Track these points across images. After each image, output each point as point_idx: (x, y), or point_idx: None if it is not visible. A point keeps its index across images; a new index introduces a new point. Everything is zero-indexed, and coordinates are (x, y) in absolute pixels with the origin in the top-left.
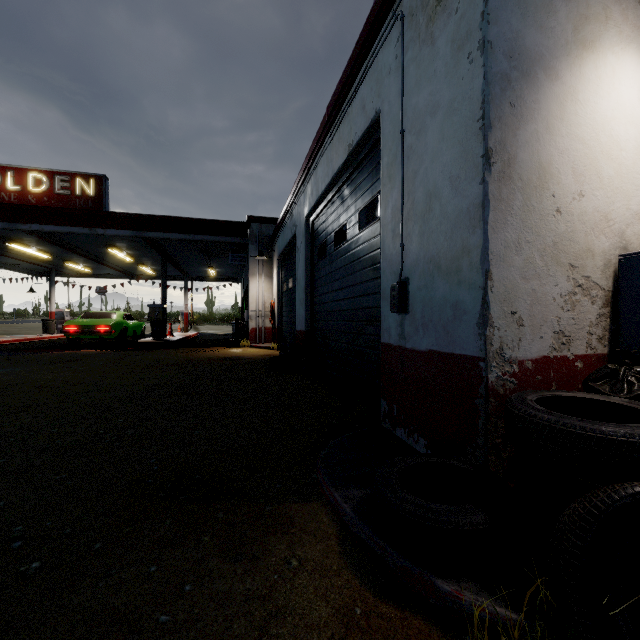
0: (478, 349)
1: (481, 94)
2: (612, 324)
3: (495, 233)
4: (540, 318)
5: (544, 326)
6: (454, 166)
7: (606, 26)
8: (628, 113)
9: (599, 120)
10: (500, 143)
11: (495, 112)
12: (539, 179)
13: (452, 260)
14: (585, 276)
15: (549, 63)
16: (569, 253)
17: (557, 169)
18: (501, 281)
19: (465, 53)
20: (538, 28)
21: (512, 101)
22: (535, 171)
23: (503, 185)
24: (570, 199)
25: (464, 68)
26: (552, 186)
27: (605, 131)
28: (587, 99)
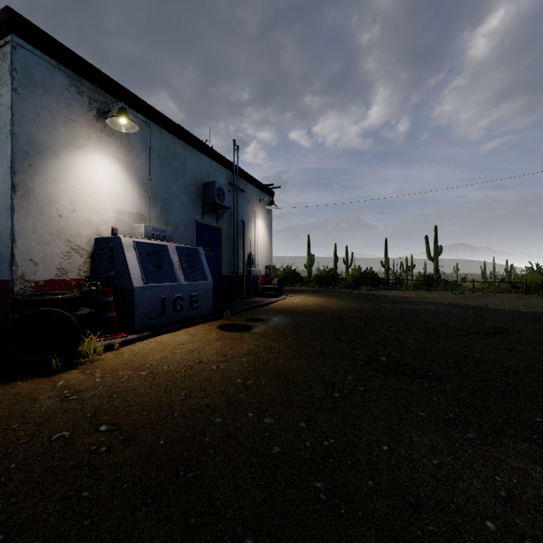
0: (10, 276)
1: (11, 156)
2: (93, 266)
3: (19, 222)
4: (49, 262)
5: (52, 266)
6: (1, 184)
7: (89, 142)
8: (102, 180)
9: (85, 180)
10: (23, 182)
11: (19, 167)
12: (49, 201)
13: (0, 232)
14: (77, 245)
15: (55, 151)
16: (67, 235)
17: (60, 198)
18: (23, 245)
19: (5, 131)
20: (48, 134)
21: (31, 164)
22: (46, 197)
23: (25, 201)
24: (68, 212)
25: (5, 138)
26: (57, 205)
27: (89, 185)
28: (78, 170)
